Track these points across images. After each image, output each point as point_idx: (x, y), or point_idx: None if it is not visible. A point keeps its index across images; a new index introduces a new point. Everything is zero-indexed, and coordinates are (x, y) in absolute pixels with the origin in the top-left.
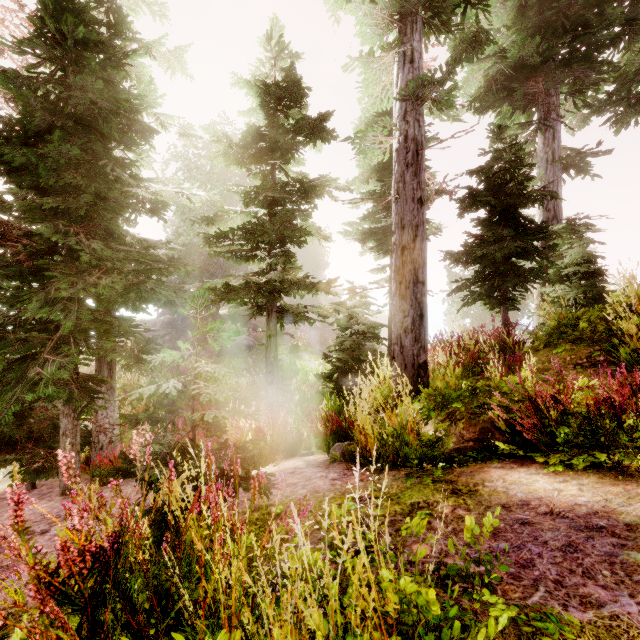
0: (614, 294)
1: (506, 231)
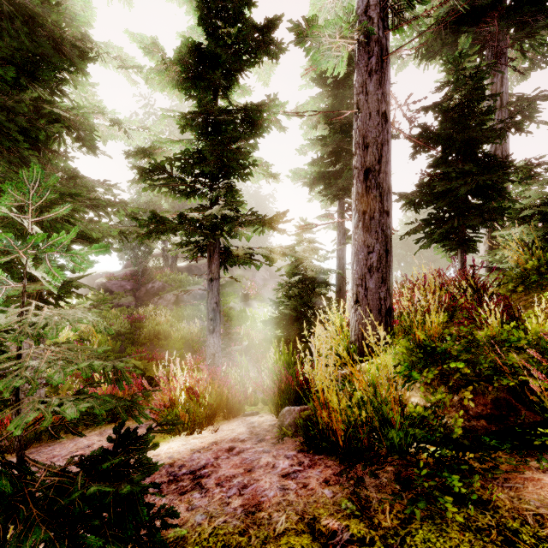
0: None
1: (467, 167)
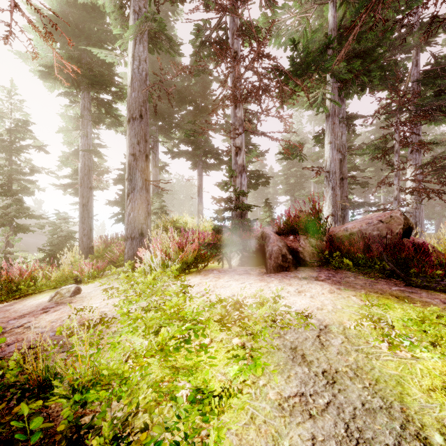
0: (179, 217)
1: None
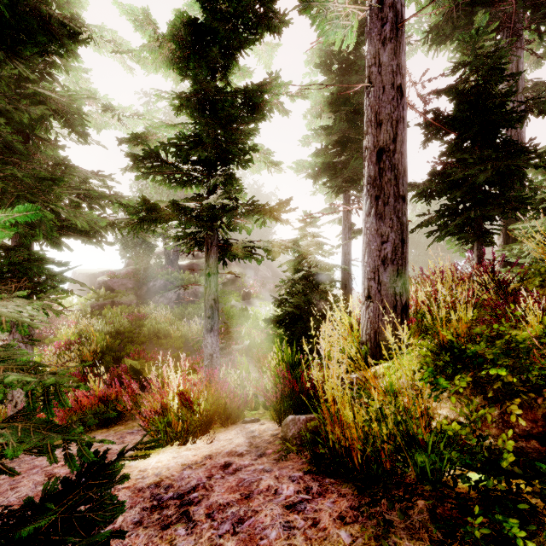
0: None
1: (485, 153)
